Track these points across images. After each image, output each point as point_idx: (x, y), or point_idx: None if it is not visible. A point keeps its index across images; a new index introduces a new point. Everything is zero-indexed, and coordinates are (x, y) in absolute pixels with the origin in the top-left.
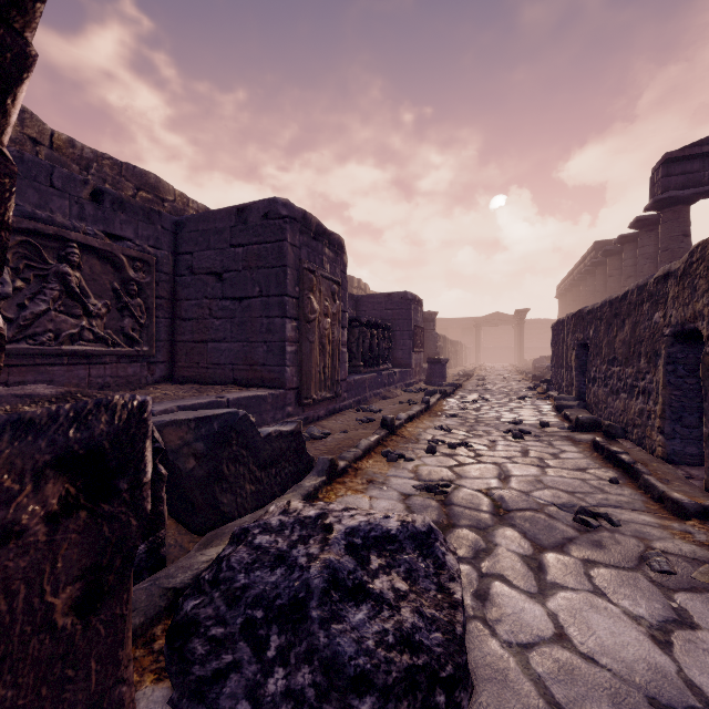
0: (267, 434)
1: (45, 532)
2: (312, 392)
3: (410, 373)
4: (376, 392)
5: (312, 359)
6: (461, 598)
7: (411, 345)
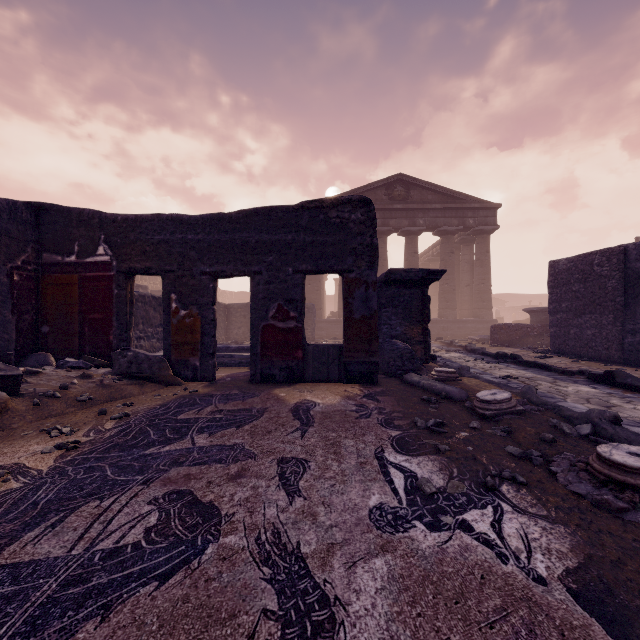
0: None
1: None
2: None
3: None
4: None
5: None
6: None
7: None
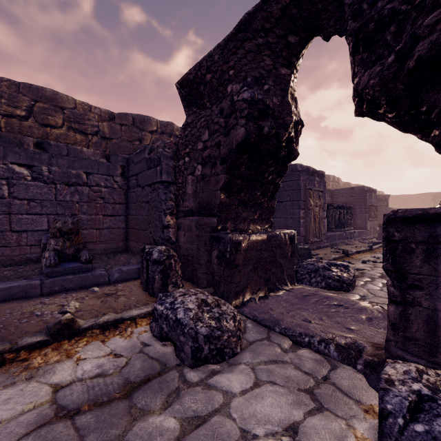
0: (300, 247)
1: (289, 245)
2: (310, 238)
3: (366, 233)
4: (342, 241)
5: (310, 225)
6: (352, 276)
7: (366, 216)
